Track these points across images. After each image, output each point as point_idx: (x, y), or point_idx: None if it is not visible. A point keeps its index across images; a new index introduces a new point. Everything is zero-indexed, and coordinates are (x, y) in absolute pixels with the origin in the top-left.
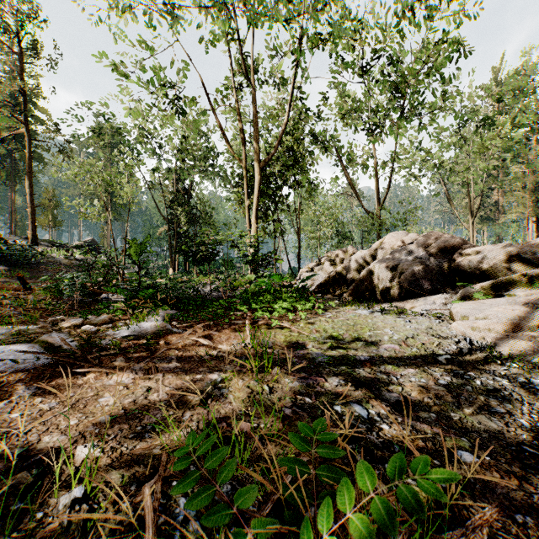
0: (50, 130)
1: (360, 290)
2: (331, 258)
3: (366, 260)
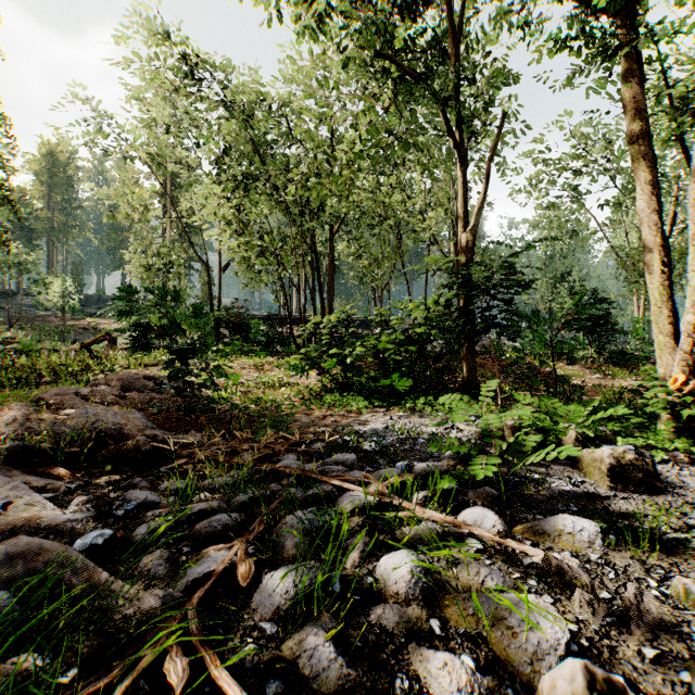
0: None
1: None
2: None
3: None
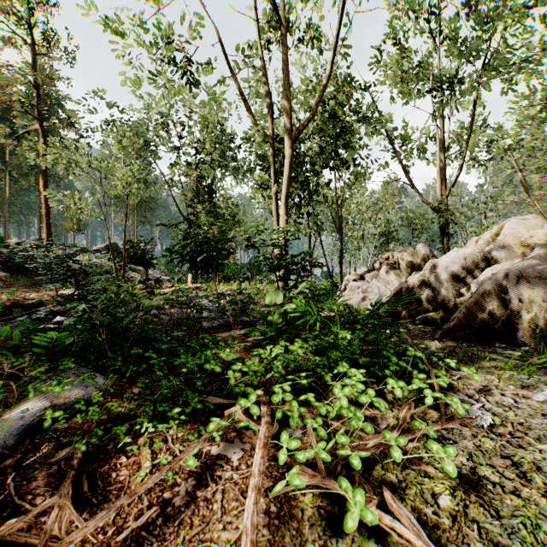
0: (64, 126)
1: (477, 321)
2: (389, 262)
3: (468, 265)
